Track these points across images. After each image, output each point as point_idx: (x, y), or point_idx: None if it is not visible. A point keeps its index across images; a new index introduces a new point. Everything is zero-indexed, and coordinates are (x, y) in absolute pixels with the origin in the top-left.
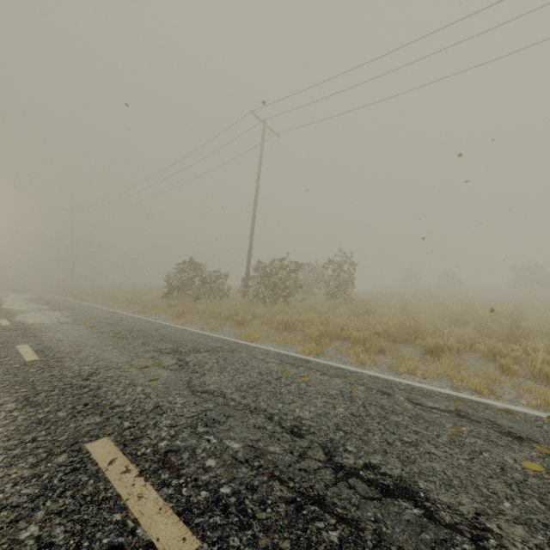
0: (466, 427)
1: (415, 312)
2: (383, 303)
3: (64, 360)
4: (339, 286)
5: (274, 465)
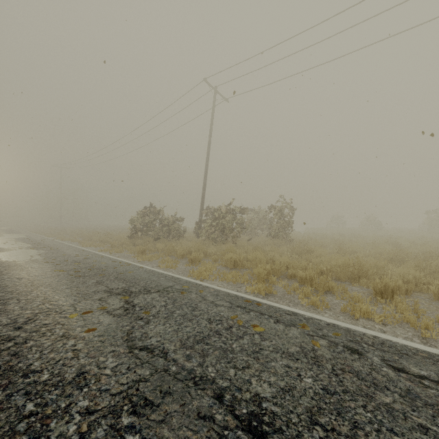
0: None
1: (350, 251)
2: (319, 243)
3: (9, 302)
4: (279, 228)
5: None
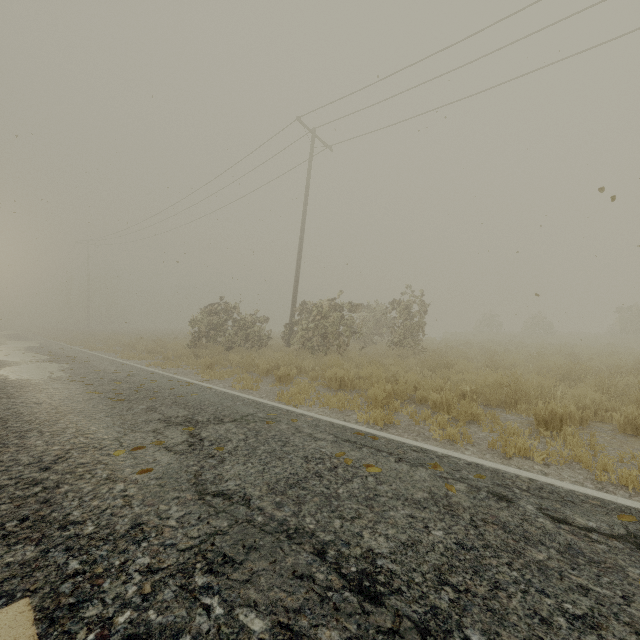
0: None
1: (506, 365)
2: (463, 354)
3: (28, 435)
4: (405, 332)
5: None
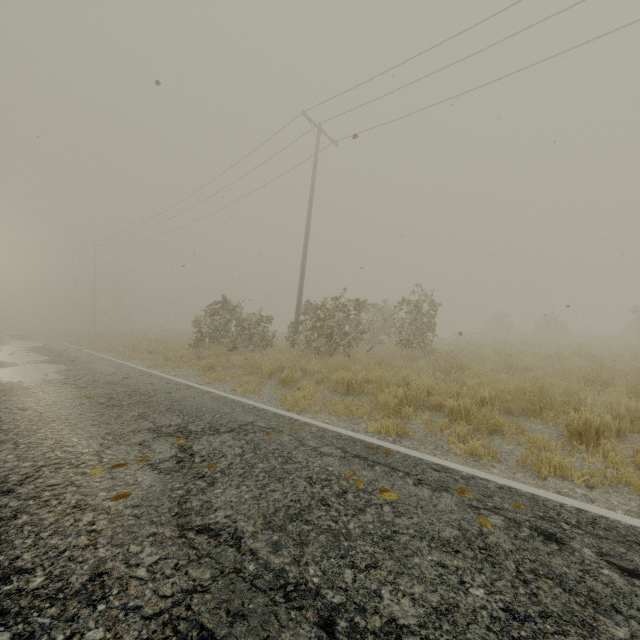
0: None
1: (523, 368)
2: (475, 355)
3: (1, 447)
4: (415, 333)
5: None
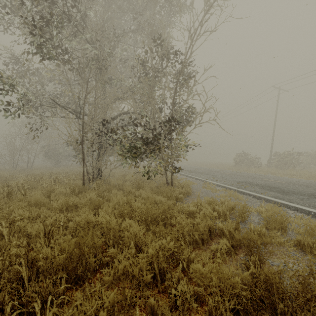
0: None
1: None
2: None
3: (237, 174)
4: None
5: (293, 182)
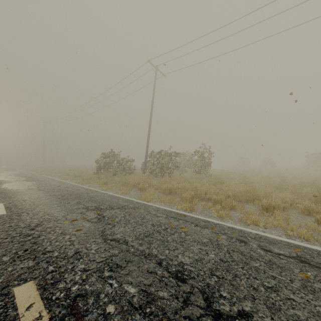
0: (310, 272)
1: (250, 182)
2: (229, 177)
3: (22, 214)
4: (202, 166)
5: (163, 312)
